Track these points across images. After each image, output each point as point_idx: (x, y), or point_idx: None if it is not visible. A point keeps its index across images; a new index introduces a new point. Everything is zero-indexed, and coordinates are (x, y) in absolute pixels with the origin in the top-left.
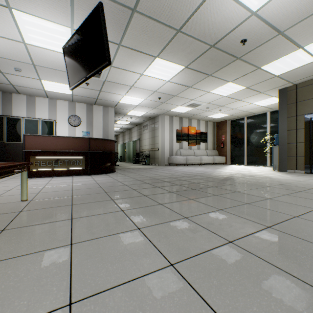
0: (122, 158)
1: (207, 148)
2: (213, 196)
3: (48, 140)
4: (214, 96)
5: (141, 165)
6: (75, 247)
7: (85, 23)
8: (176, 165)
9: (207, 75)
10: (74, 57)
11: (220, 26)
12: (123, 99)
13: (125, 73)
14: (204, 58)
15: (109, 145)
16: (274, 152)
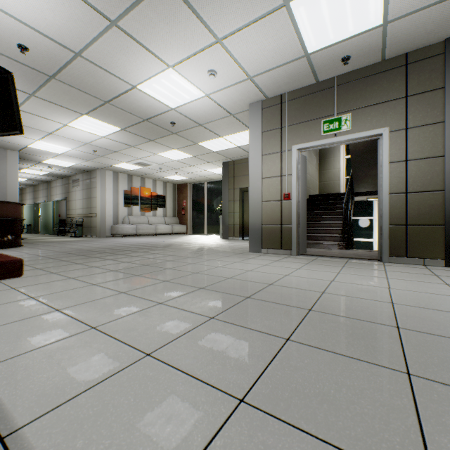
0: (32, 227)
1: (166, 215)
2: (132, 257)
3: None
4: (164, 159)
5: (69, 237)
6: (3, 281)
7: None
8: (123, 236)
9: (149, 140)
10: None
11: (148, 109)
12: (36, 143)
13: (41, 119)
14: (141, 127)
15: (13, 210)
16: (221, 221)
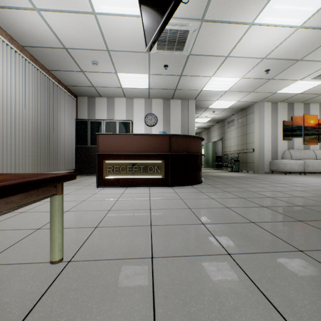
0: None
1: None
2: None
3: (121, 140)
4: None
5: (226, 171)
6: None
7: None
8: (285, 173)
9: None
10: None
11: None
12: (209, 83)
13: (223, 29)
14: None
15: (195, 145)
16: None
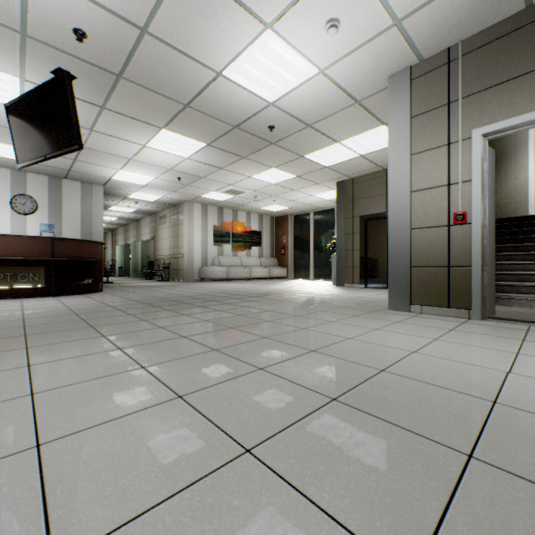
0: (124, 270)
1: (261, 255)
2: (215, 311)
3: None
4: (260, 183)
5: (155, 281)
6: (32, 348)
7: (44, 87)
8: (212, 281)
9: (240, 157)
10: (26, 124)
11: (238, 109)
12: (118, 174)
13: (118, 141)
14: (230, 138)
15: (91, 250)
16: (334, 262)
